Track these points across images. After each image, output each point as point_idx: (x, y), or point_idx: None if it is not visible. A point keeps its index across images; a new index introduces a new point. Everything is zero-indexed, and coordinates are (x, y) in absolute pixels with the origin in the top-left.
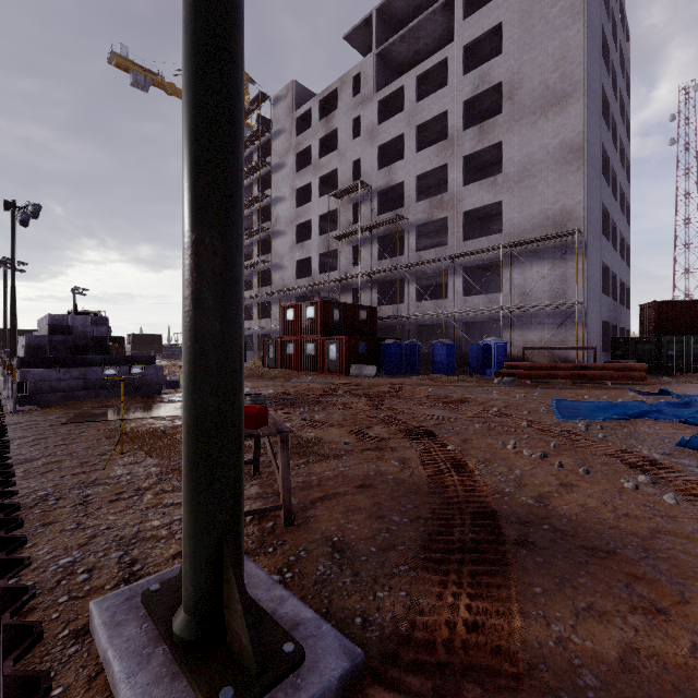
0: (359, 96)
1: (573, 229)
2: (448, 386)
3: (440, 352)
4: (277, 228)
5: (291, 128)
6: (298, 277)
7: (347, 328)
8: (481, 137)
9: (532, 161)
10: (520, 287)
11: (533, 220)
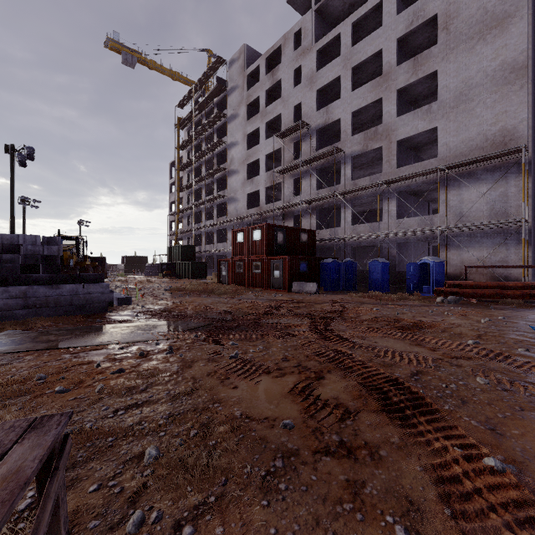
0: (300, 49)
1: (519, 146)
2: (392, 305)
3: (376, 271)
4: (232, 168)
5: (243, 84)
6: (248, 208)
7: (289, 249)
8: (415, 70)
9: (469, 86)
10: (456, 208)
11: (471, 143)
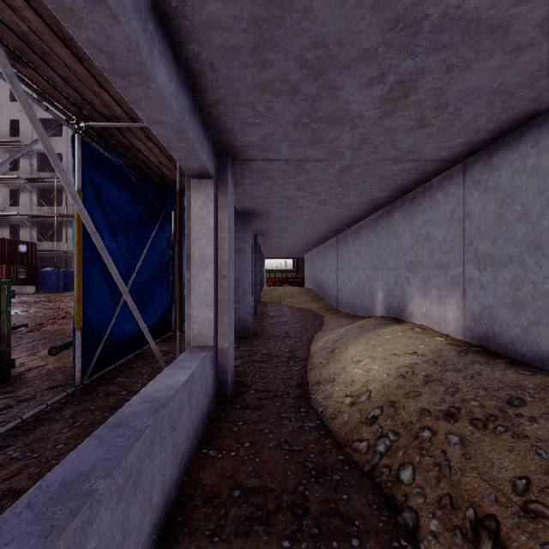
0: None
1: None
2: None
3: None
4: None
5: None
6: None
7: (6, 258)
8: None
9: None
10: None
11: None
